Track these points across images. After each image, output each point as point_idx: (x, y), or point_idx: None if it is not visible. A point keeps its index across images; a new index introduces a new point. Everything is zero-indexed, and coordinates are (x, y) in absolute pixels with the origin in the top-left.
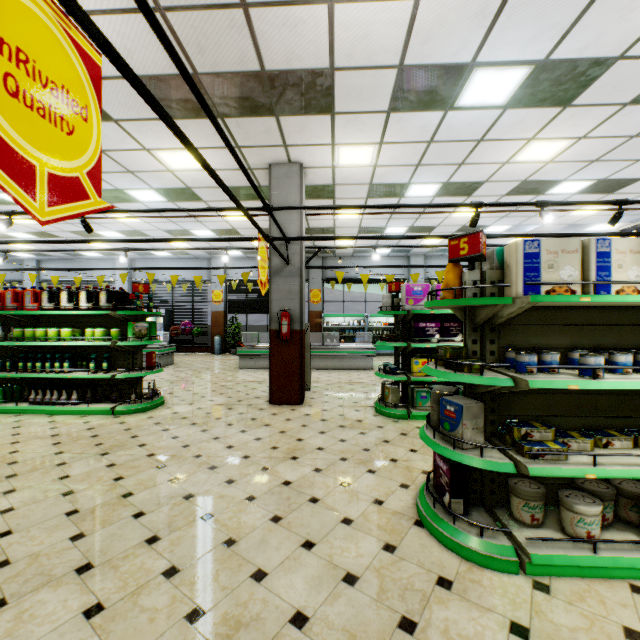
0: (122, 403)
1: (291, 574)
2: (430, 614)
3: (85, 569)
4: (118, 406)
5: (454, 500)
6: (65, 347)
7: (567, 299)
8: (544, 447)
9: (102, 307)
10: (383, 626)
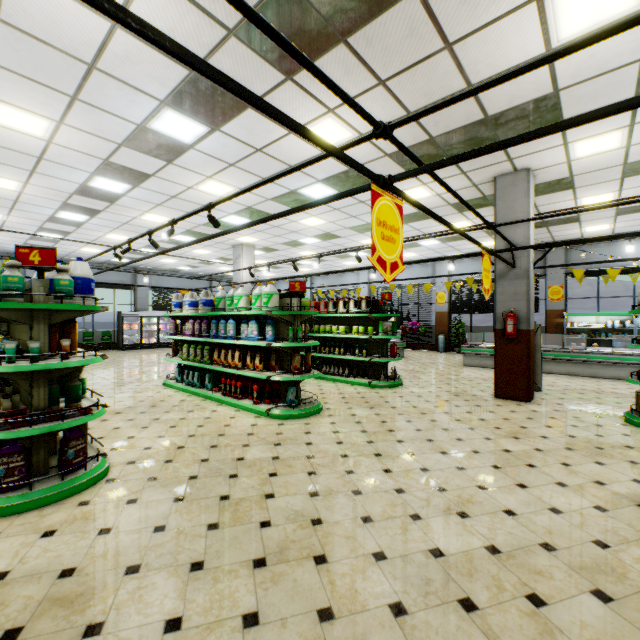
0: (374, 380)
1: (505, 494)
2: (626, 548)
3: (378, 455)
4: (372, 381)
5: None
6: (339, 338)
7: None
8: None
9: (363, 311)
10: (577, 537)
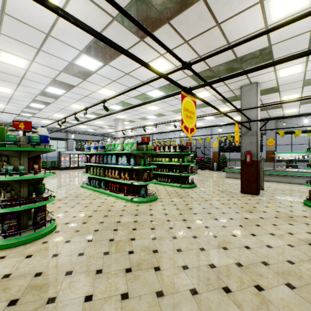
0: (182, 184)
1: (245, 238)
2: (302, 264)
3: (184, 220)
4: (182, 185)
5: None
6: (166, 164)
7: None
8: None
9: (177, 151)
10: (279, 259)
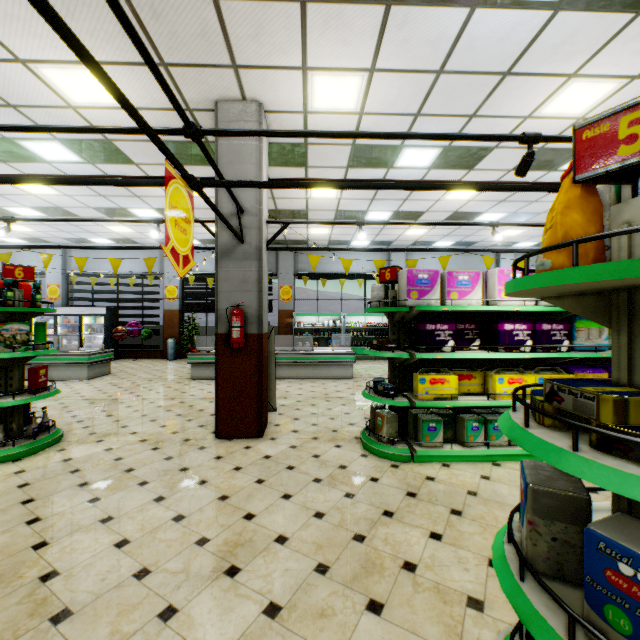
0: None
1: None
2: None
3: None
4: None
5: None
6: None
7: None
8: None
9: None
10: None
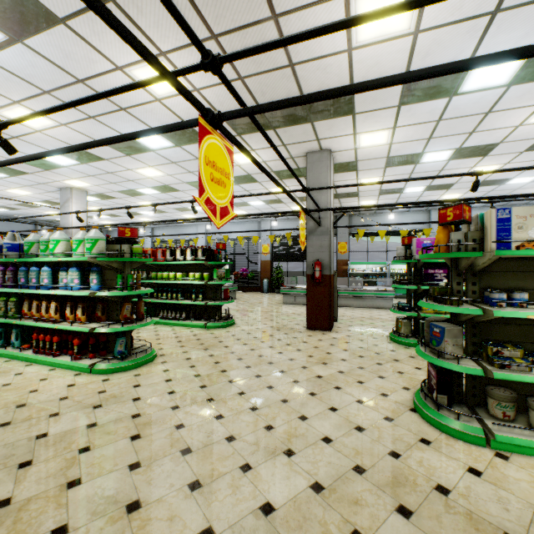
0: (210, 321)
1: (322, 420)
2: (411, 453)
3: (210, 400)
4: (208, 323)
5: (440, 395)
6: (177, 284)
7: (526, 253)
8: (510, 361)
9: (199, 259)
10: (378, 452)
